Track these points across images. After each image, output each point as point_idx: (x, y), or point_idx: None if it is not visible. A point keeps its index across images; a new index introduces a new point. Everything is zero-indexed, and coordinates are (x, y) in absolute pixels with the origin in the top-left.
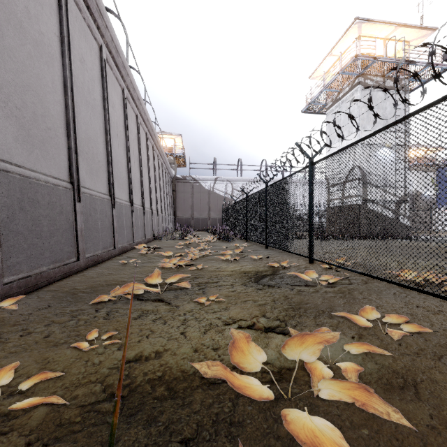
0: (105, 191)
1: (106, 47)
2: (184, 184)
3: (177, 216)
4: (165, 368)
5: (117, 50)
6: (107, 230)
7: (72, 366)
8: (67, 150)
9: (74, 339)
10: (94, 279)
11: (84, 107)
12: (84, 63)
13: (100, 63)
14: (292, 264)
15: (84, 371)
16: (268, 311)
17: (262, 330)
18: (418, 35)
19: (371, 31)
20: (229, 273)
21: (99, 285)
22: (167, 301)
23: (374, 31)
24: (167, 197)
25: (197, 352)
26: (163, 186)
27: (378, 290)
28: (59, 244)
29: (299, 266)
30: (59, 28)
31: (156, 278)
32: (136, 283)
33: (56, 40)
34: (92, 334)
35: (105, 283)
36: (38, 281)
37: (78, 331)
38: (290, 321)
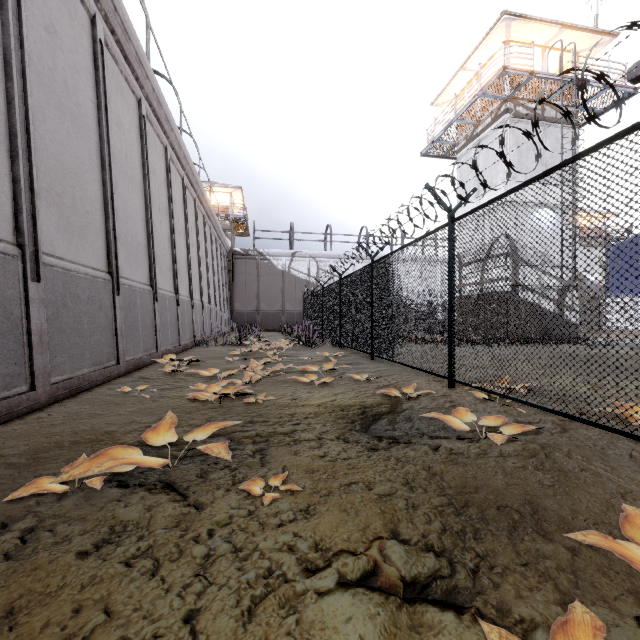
0: (99, 264)
1: (104, 20)
2: (245, 262)
3: (234, 309)
4: None
5: (126, 30)
6: (102, 333)
7: None
8: (10, 184)
9: None
10: (53, 429)
11: (53, 112)
12: (55, 35)
13: (92, 45)
14: (423, 391)
15: None
16: (401, 516)
17: (397, 591)
18: (591, 43)
19: (525, 33)
20: (313, 410)
21: (55, 444)
22: (182, 489)
23: (528, 34)
24: (220, 280)
25: None
26: (212, 264)
27: (595, 447)
28: None
29: (434, 394)
30: None
31: (168, 431)
32: (121, 445)
33: None
34: None
35: (69, 440)
36: None
37: None
38: (458, 554)
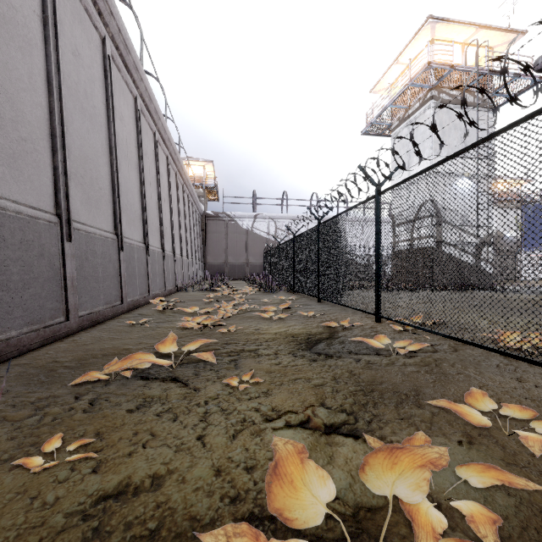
0: (108, 227)
1: (111, 40)
2: (216, 222)
3: (207, 261)
4: (164, 512)
5: (127, 46)
6: (111, 280)
7: (6, 510)
8: (52, 171)
9: (26, 452)
10: (86, 347)
11: (78, 115)
12: (78, 57)
13: (102, 60)
14: (354, 324)
15: (23, 521)
16: (328, 396)
17: (321, 429)
18: (503, 39)
19: (447, 33)
20: (272, 336)
21: (91, 355)
22: (184, 380)
23: (450, 34)
24: (195, 238)
25: (220, 476)
26: (189, 225)
27: (474, 360)
28: (37, 298)
29: (364, 326)
30: (40, 5)
31: (170, 346)
32: (141, 354)
33: (37, 21)
34: (55, 443)
35: (100, 353)
36: (2, 352)
37: (38, 436)
38: (361, 414)
